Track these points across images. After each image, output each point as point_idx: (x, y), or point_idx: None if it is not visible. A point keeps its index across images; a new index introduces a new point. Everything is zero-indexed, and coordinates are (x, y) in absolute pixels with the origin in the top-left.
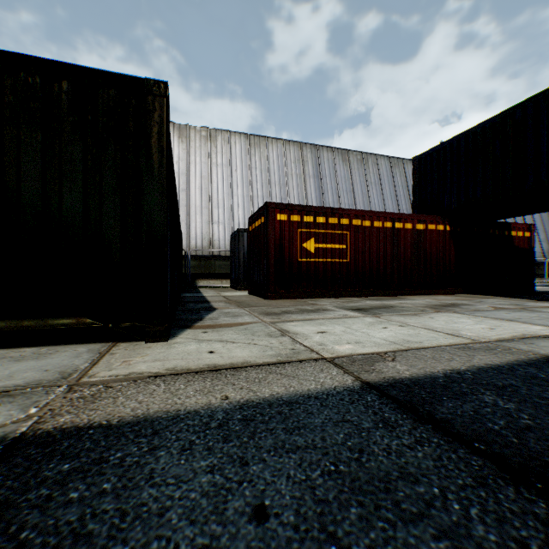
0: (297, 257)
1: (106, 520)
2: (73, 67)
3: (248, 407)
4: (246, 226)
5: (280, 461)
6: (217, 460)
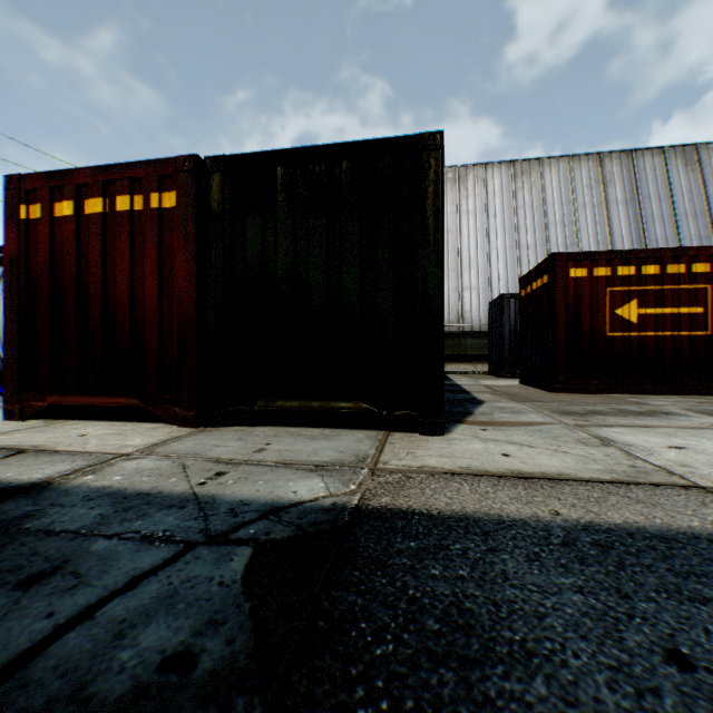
0: (603, 331)
1: (480, 604)
2: (350, 144)
3: (595, 531)
4: (509, 290)
5: (681, 608)
6: (581, 581)
